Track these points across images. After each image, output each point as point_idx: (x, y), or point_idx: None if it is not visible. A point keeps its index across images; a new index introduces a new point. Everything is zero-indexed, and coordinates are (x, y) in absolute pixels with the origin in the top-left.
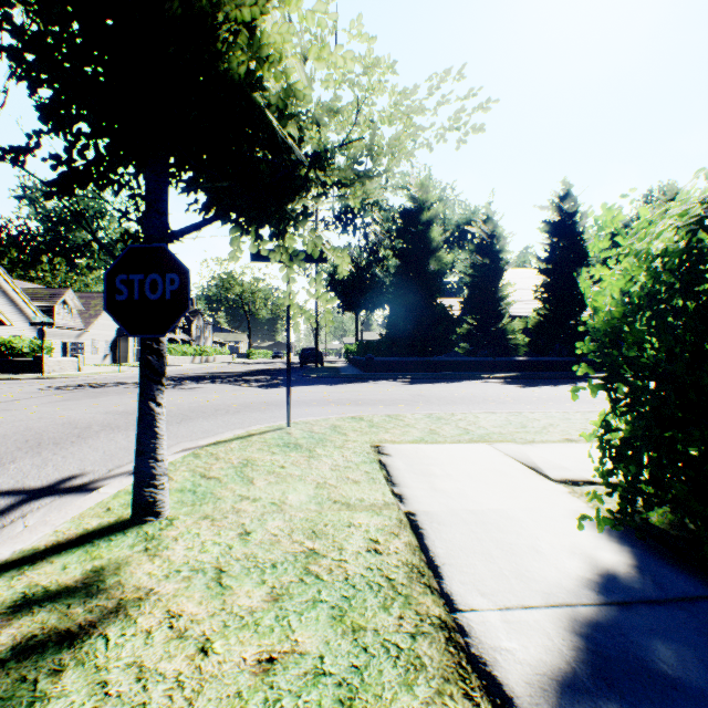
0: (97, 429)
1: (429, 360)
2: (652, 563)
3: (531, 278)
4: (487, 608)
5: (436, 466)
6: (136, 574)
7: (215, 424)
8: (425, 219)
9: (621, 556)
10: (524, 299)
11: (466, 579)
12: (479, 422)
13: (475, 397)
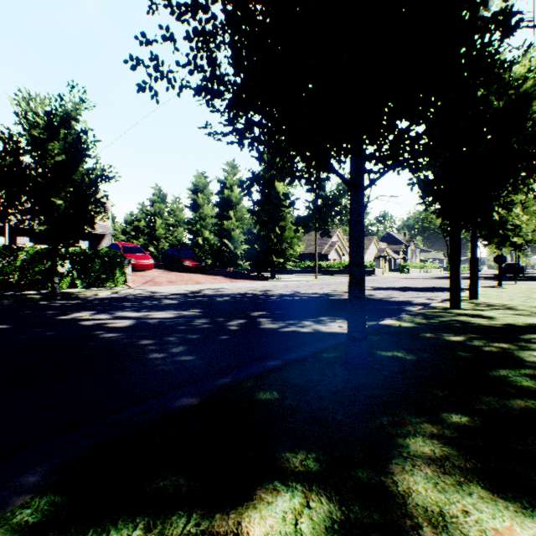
0: None
1: None
2: None
3: None
4: None
5: None
6: (504, 287)
7: (489, 284)
8: None
9: None
10: None
11: None
12: None
13: None
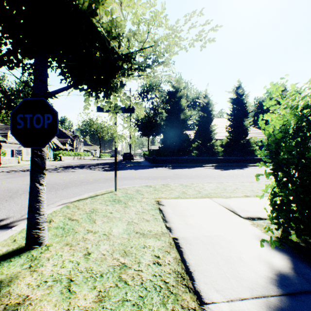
0: (21, 193)
1: (180, 158)
2: (300, 266)
3: (224, 122)
4: (220, 301)
5: (186, 211)
6: (20, 285)
7: (80, 189)
8: (178, 96)
9: (284, 262)
10: (221, 131)
11: (207, 280)
12: (204, 187)
13: (201, 175)
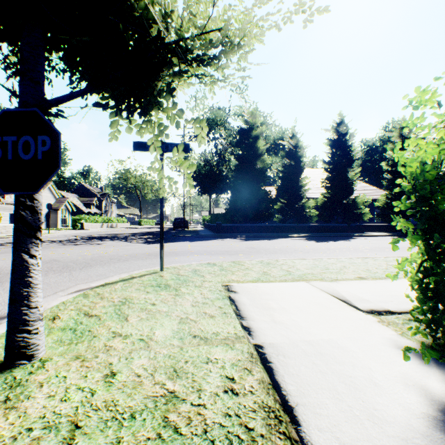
0: None
1: (257, 225)
2: None
3: (319, 174)
4: None
5: (272, 300)
6: None
7: (108, 269)
8: (254, 135)
9: None
10: (315, 187)
11: (322, 424)
12: (296, 265)
13: (288, 249)
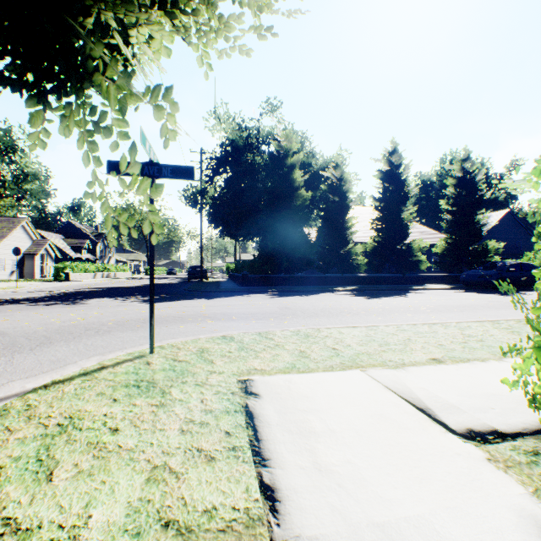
0: None
1: (293, 276)
2: None
3: (367, 213)
4: None
5: (314, 413)
6: None
7: (73, 349)
8: (289, 163)
9: None
10: (363, 229)
11: None
12: (345, 339)
13: (333, 309)
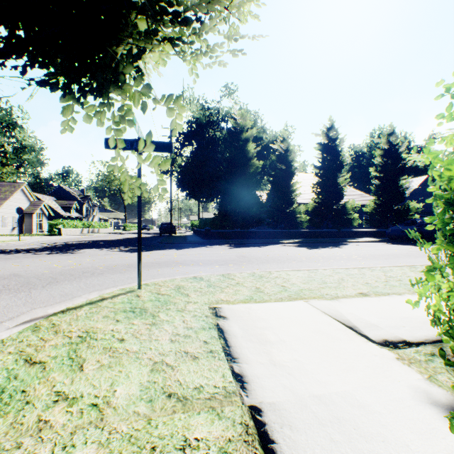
0: None
1: (247, 231)
2: None
3: (309, 179)
4: None
5: (269, 329)
6: None
7: (76, 286)
8: (244, 138)
9: None
10: (305, 192)
11: None
12: (291, 279)
13: (281, 257)
